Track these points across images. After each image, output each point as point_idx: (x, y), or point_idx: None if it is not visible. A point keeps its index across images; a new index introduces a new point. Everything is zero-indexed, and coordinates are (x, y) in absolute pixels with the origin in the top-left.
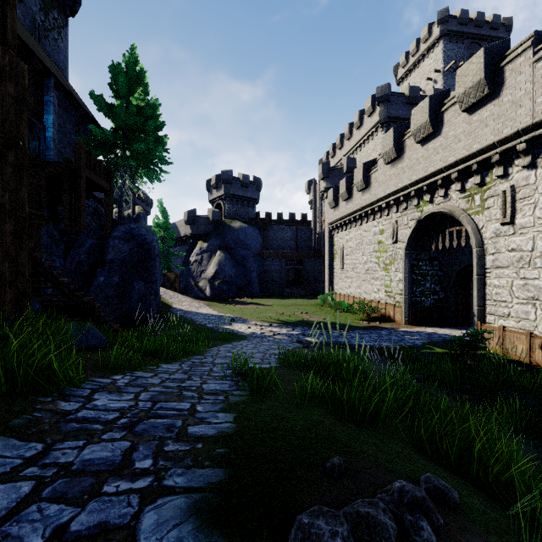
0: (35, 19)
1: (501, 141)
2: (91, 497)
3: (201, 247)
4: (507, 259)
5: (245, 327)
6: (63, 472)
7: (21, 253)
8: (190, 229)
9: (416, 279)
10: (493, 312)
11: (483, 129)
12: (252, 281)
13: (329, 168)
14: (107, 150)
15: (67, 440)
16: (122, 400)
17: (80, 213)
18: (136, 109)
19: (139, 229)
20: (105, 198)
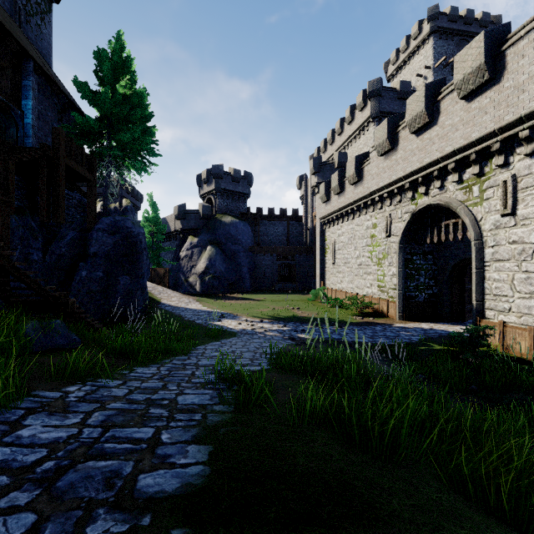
0: (16, 3)
1: (502, 129)
2: None
3: (192, 242)
4: (508, 252)
5: (235, 323)
6: None
7: None
8: (180, 223)
9: (410, 274)
10: (492, 307)
11: (483, 117)
12: (243, 276)
13: (321, 163)
14: (91, 139)
15: None
16: (63, 425)
17: (58, 203)
18: (122, 97)
19: (124, 221)
20: (88, 189)
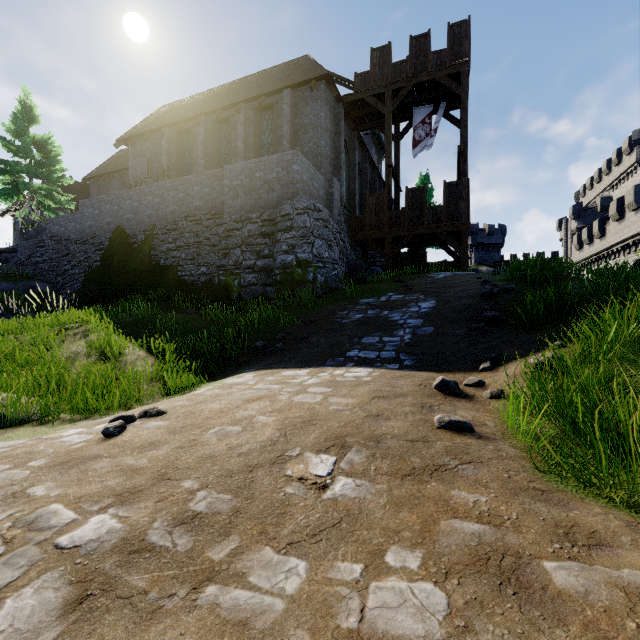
0: None
1: None
2: None
3: None
4: None
5: None
6: None
7: None
8: None
9: None
10: None
11: None
12: None
13: (581, 208)
14: None
15: None
16: None
17: None
18: None
19: None
20: None
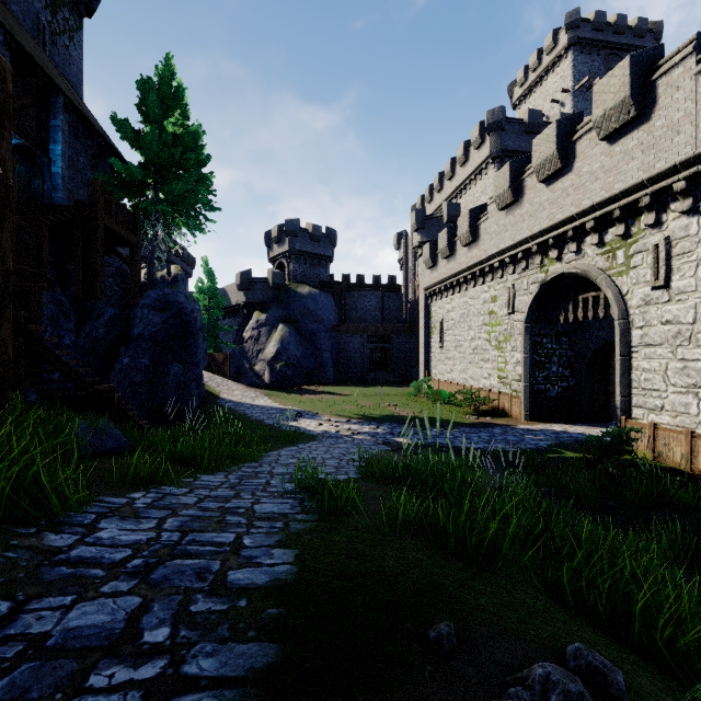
0: (40, 20)
1: (653, 179)
2: (68, 696)
3: (259, 319)
4: (660, 334)
5: (315, 424)
6: (33, 650)
7: (1, 324)
8: (243, 295)
9: (539, 361)
10: (641, 405)
11: (629, 164)
12: (325, 364)
13: (425, 216)
14: (133, 191)
15: (48, 595)
16: (139, 529)
17: (96, 274)
18: (172, 138)
19: (175, 294)
20: (130, 254)
